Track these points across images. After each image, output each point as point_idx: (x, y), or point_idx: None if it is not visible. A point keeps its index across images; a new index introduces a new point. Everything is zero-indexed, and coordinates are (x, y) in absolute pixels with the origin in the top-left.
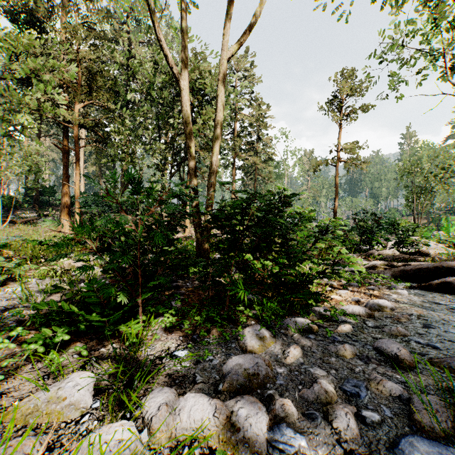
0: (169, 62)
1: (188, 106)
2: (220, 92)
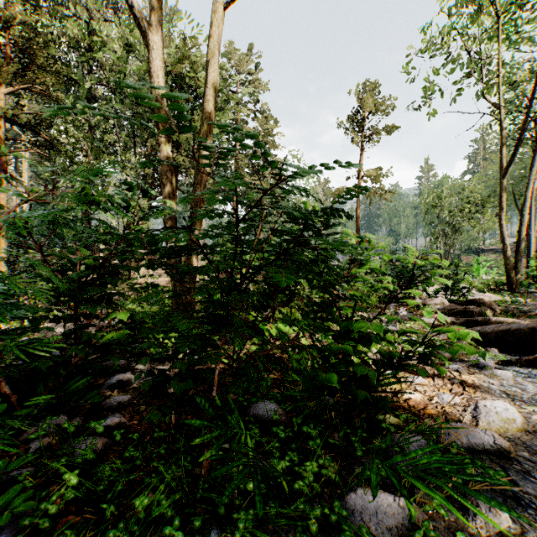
0: None
1: (159, 77)
2: (211, 57)
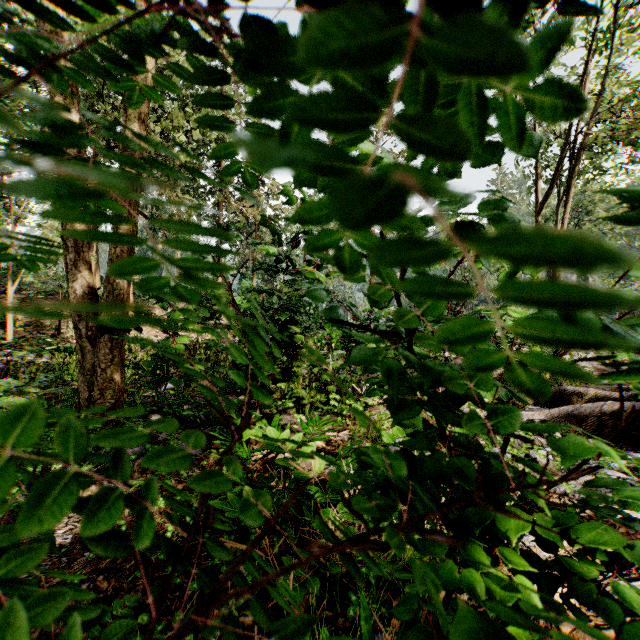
0: None
1: None
2: None
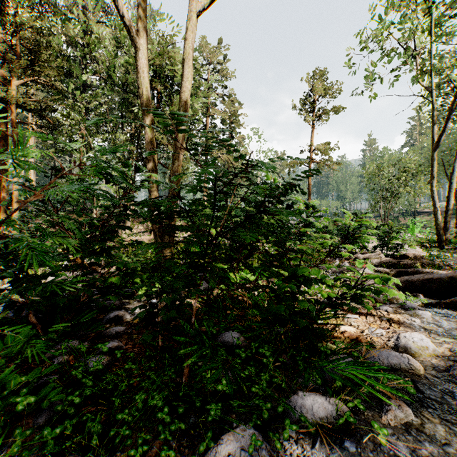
0: (117, 10)
1: (144, 72)
2: (186, 56)
